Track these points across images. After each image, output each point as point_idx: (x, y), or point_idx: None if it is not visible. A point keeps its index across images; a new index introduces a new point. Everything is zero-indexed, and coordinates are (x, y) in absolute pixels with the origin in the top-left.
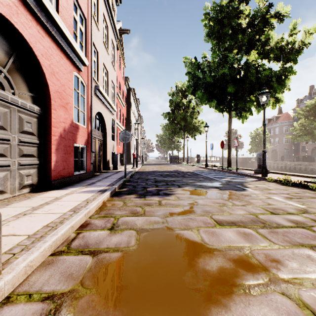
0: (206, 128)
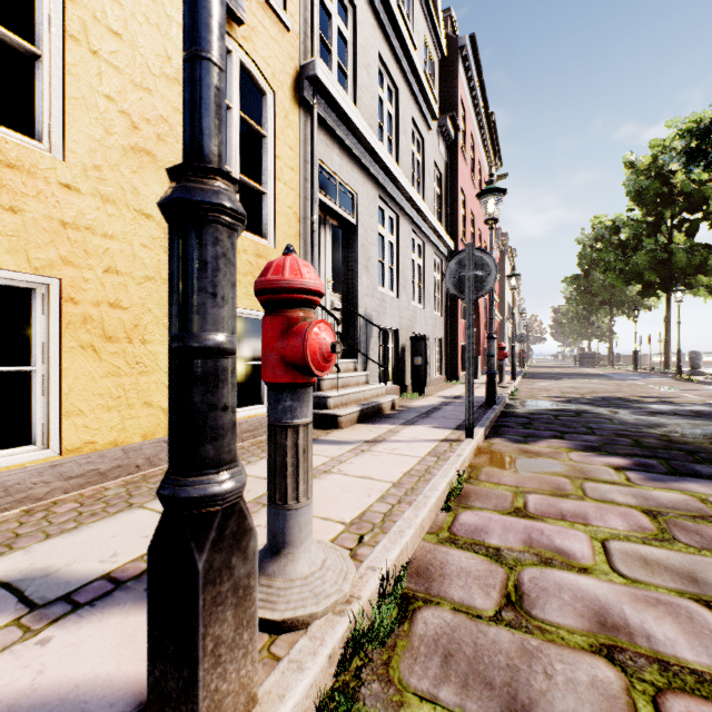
0: (635, 312)
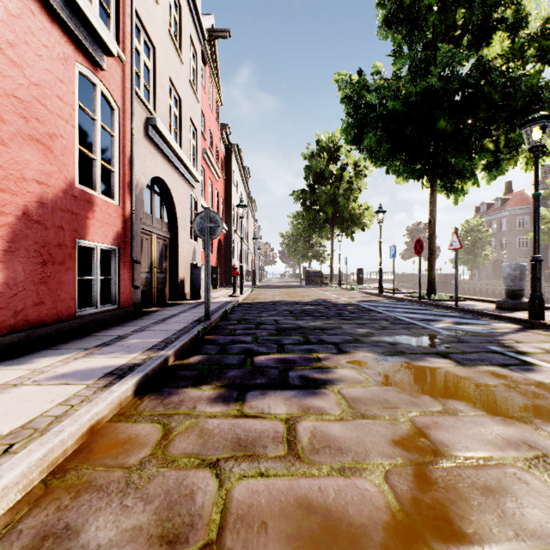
0: (380, 214)
